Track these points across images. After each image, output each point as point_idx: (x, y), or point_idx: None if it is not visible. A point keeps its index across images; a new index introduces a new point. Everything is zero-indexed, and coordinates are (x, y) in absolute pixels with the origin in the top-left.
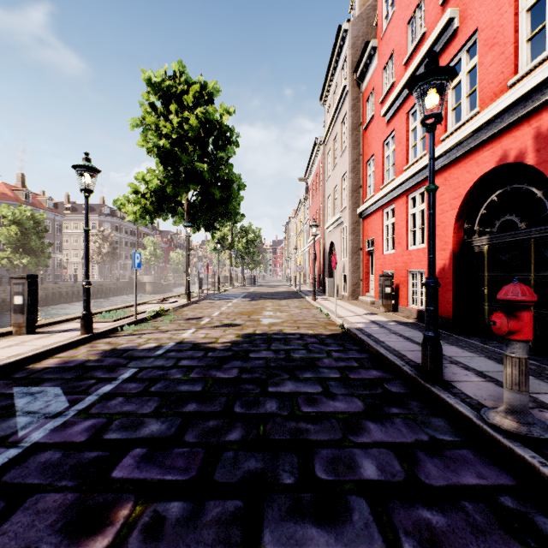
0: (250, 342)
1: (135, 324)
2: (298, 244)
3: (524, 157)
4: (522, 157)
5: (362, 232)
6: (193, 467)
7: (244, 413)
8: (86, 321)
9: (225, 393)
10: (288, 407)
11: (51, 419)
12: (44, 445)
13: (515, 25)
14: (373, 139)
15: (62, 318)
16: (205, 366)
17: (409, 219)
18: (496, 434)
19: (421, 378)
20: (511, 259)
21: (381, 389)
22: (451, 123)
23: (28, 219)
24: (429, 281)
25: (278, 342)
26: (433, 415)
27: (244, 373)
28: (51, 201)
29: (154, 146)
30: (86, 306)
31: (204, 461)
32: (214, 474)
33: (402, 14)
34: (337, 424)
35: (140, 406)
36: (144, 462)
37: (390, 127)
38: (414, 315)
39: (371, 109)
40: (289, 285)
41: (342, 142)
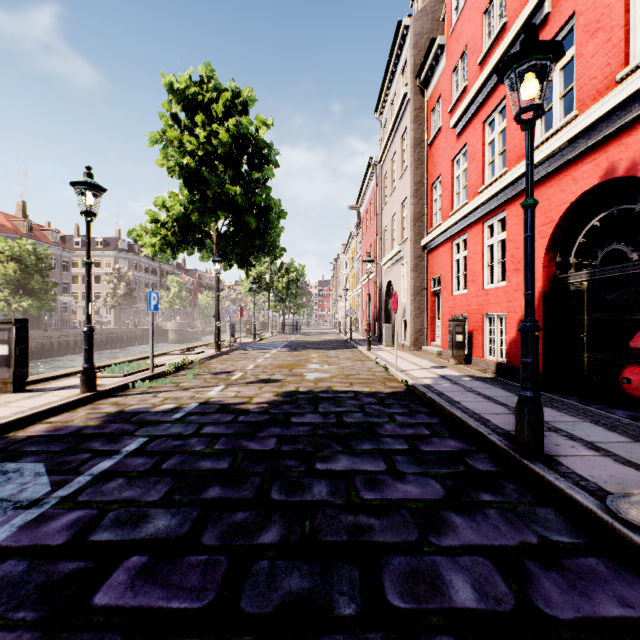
0: (292, 402)
1: (151, 380)
2: (348, 284)
3: (638, 169)
4: (636, 169)
5: (426, 269)
6: (210, 588)
7: (284, 501)
8: (87, 376)
9: (259, 472)
10: (343, 492)
11: (23, 511)
12: (5, 551)
13: (626, 3)
14: (440, 157)
15: (61, 373)
16: (235, 435)
17: (486, 252)
18: (635, 536)
19: (516, 452)
20: (619, 299)
21: (463, 466)
22: (540, 132)
23: (29, 255)
24: (526, 324)
25: (327, 403)
26: (538, 504)
27: (284, 444)
28: (58, 234)
29: (176, 165)
30: (87, 357)
31: (226, 576)
32: (240, 599)
33: (476, 2)
34: (410, 517)
35: (146, 490)
36: (141, 579)
37: (461, 140)
38: (492, 368)
39: (437, 120)
40: (338, 333)
41: (401, 161)
